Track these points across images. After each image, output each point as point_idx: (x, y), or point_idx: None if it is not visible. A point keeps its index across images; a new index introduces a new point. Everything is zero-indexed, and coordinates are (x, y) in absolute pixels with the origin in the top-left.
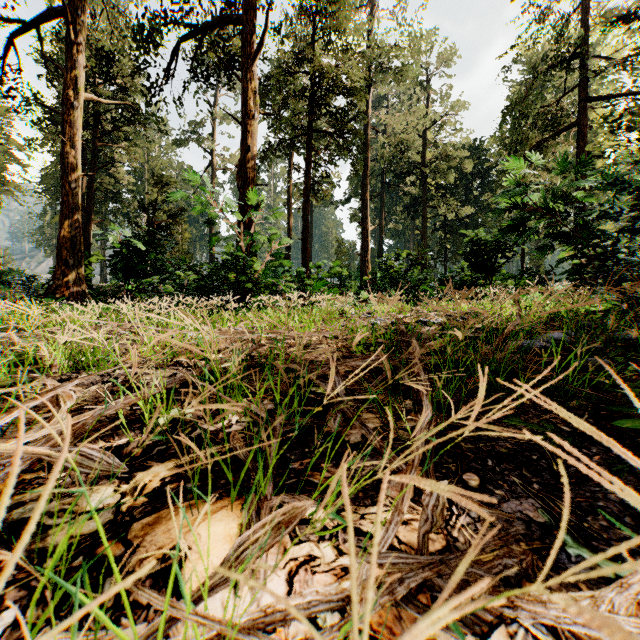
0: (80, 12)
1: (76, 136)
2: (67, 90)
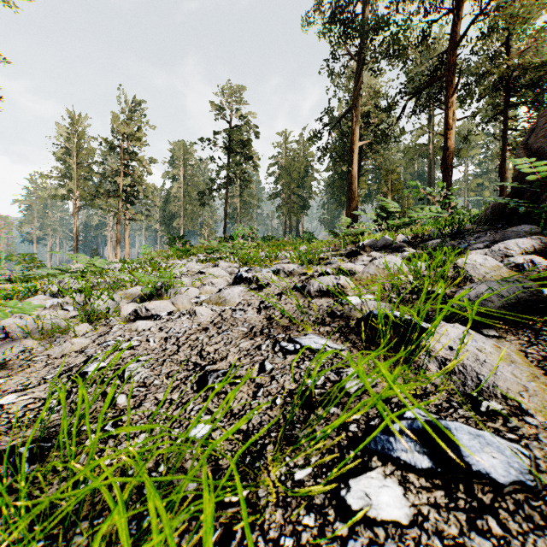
0: (356, 104)
1: (355, 166)
2: (351, 146)
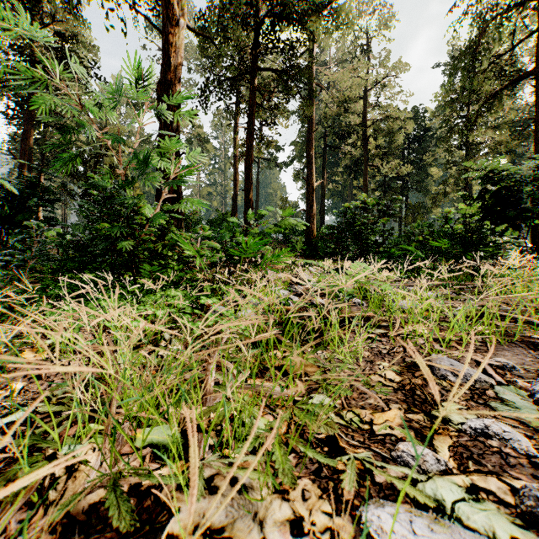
0: None
1: None
2: None
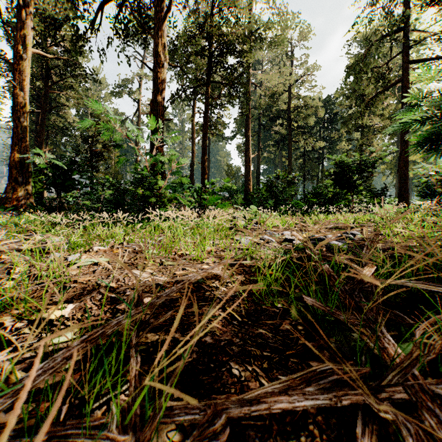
0: None
1: (25, 81)
2: (17, 45)
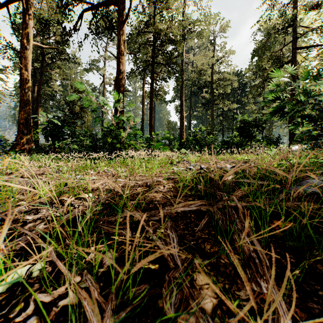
0: None
1: (28, 64)
2: (23, 40)
